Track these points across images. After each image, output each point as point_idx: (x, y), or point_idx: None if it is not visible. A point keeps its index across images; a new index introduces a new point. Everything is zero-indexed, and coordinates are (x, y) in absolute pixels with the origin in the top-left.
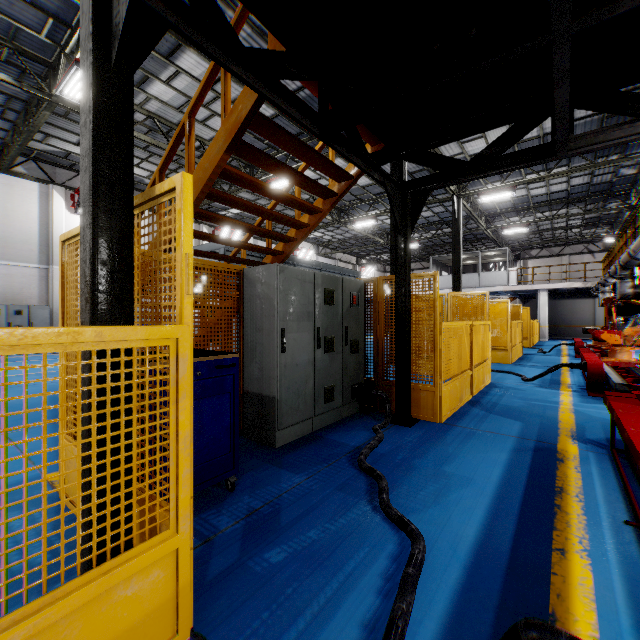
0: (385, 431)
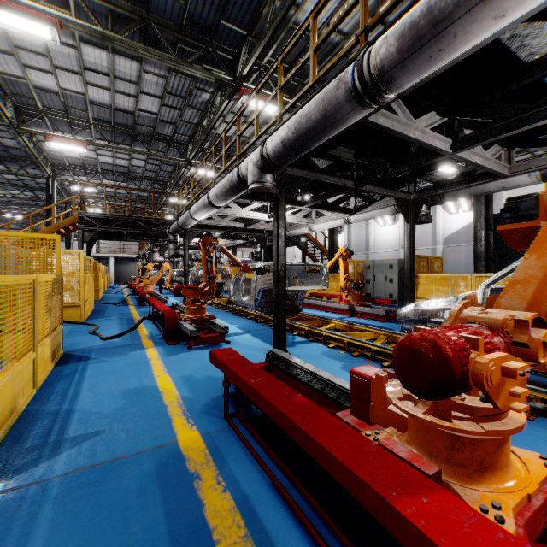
0: None
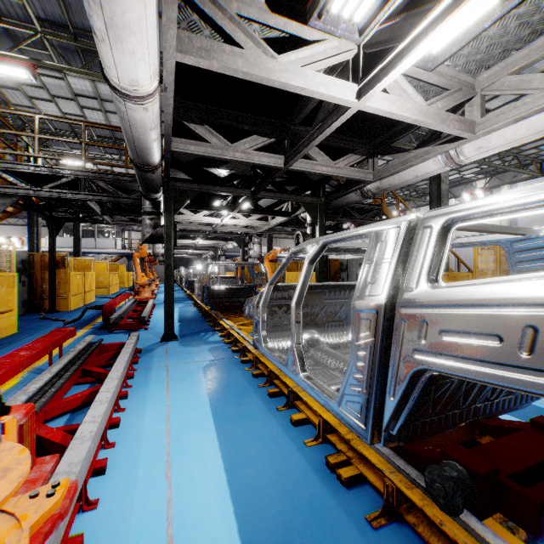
0: (46, 315)
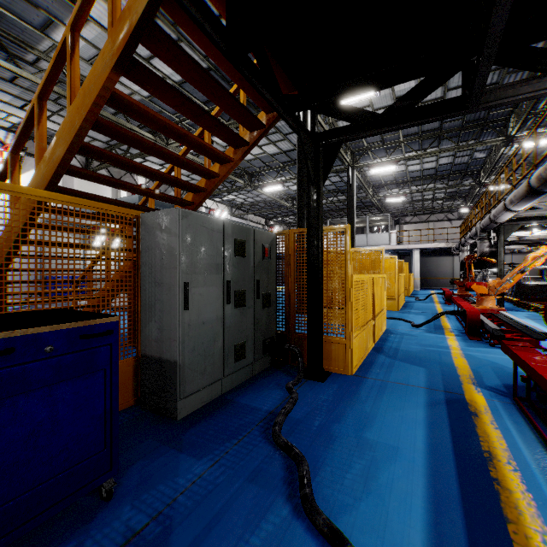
0: (299, 388)
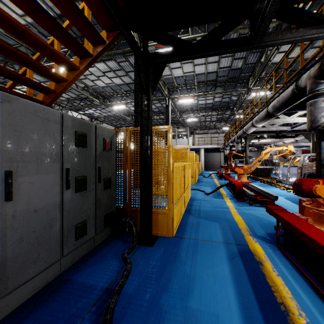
0: (133, 256)
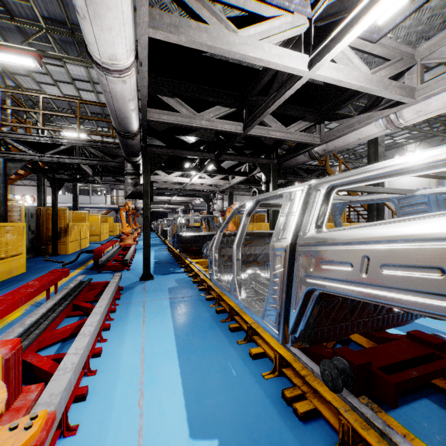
0: (49, 257)
